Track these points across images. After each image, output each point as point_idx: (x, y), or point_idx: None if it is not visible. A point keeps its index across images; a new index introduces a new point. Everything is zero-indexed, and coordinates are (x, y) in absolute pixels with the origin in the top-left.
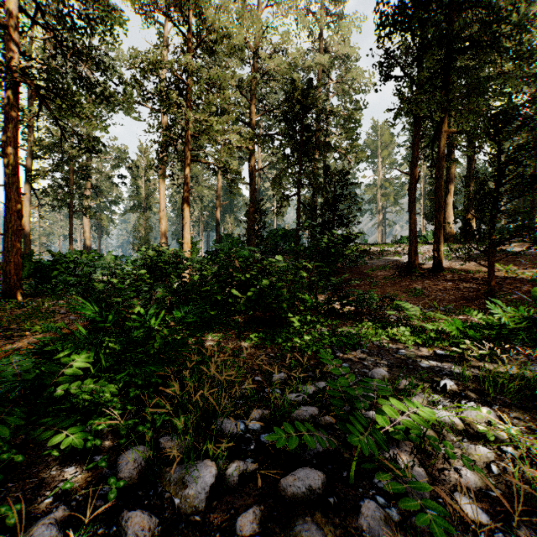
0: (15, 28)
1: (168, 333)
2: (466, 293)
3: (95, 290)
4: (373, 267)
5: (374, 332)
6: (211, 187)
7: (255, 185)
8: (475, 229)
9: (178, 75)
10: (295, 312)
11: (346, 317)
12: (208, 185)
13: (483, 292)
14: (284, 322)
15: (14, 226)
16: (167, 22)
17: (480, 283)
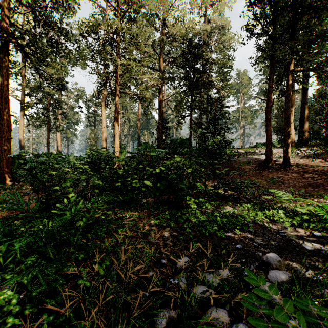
0: (6, 7)
1: (93, 215)
2: (311, 181)
3: (40, 180)
4: (241, 163)
5: (255, 213)
6: (135, 113)
7: (162, 110)
8: (322, 135)
9: (111, 35)
10: (191, 195)
11: (229, 199)
12: (133, 112)
13: (323, 180)
14: (184, 204)
15: (6, 136)
16: (106, 8)
17: (319, 174)
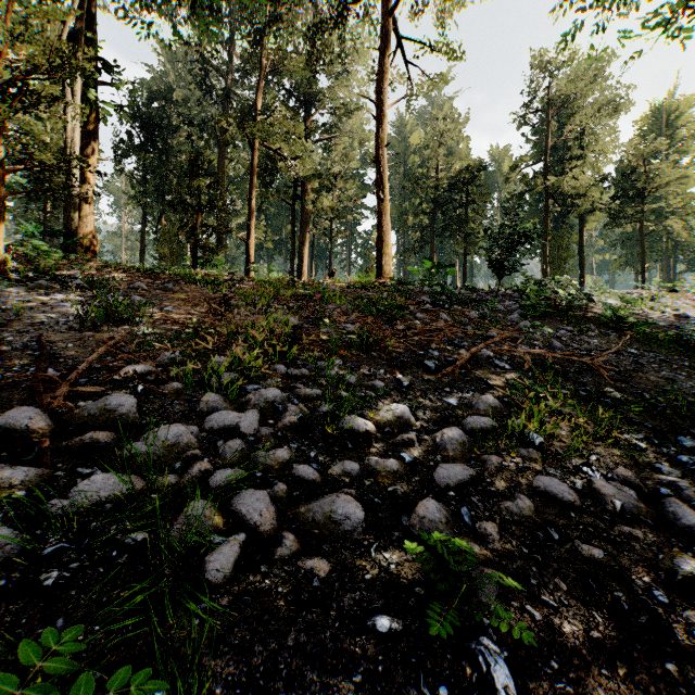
0: None
1: None
2: None
3: None
4: None
5: None
6: None
7: None
8: None
9: None
10: None
11: None
12: None
13: None
14: None
15: None
16: None
17: None
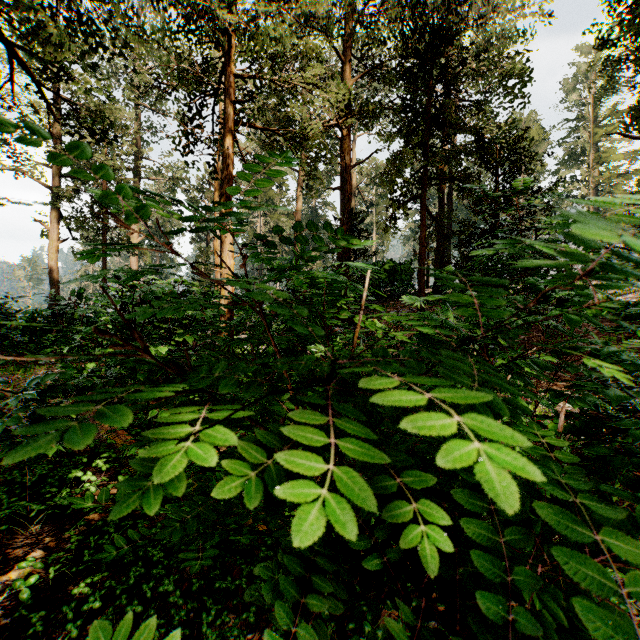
0: None
1: None
2: None
3: None
4: None
5: None
6: (290, 215)
7: (350, 189)
8: None
9: None
10: None
11: None
12: (287, 212)
13: None
14: None
15: None
16: None
17: None
